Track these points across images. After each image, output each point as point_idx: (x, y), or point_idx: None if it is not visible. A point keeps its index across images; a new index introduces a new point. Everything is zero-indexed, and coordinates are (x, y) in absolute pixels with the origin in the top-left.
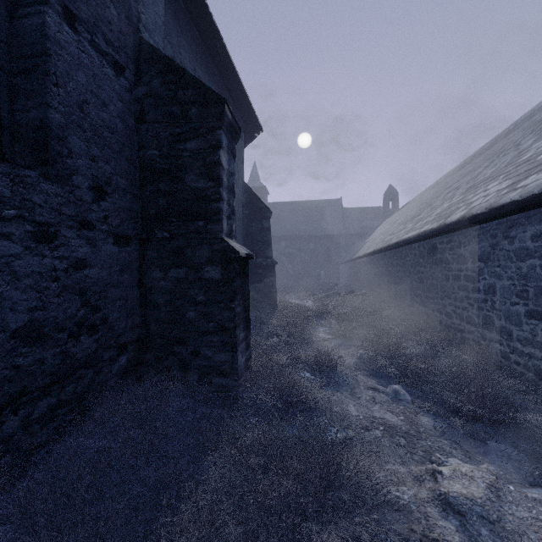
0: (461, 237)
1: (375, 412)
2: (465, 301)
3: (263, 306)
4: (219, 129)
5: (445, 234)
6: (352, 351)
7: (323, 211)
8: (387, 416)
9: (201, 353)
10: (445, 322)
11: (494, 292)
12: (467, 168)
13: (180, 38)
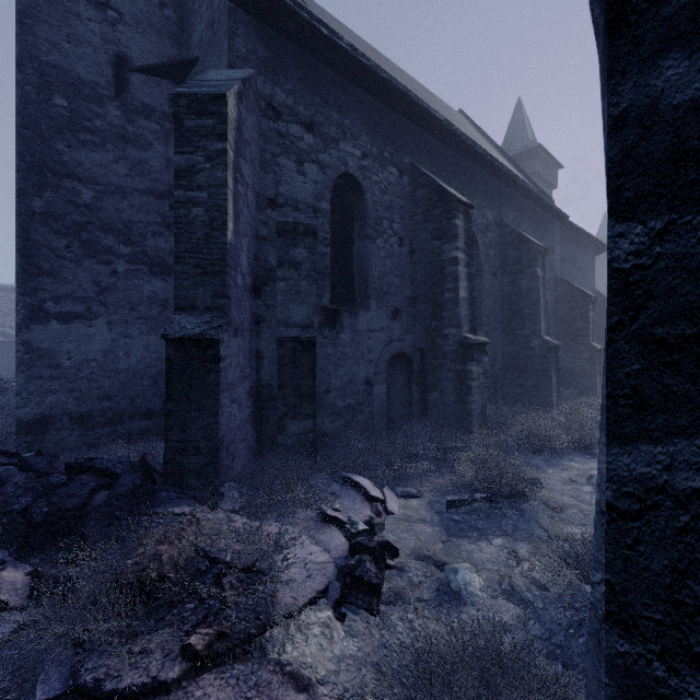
0: None
1: None
2: None
3: None
4: (589, 305)
5: None
6: None
7: None
8: None
9: (581, 383)
10: None
11: None
12: None
13: (561, 243)
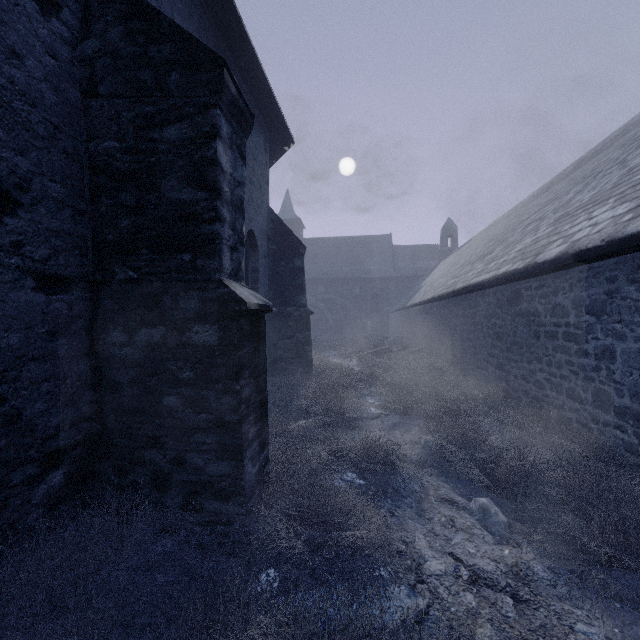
0: (558, 281)
1: (458, 550)
2: (565, 367)
3: (295, 369)
4: (215, 108)
5: (533, 276)
6: (413, 435)
7: (369, 249)
8: (477, 558)
9: (186, 462)
10: (534, 393)
11: (612, 358)
12: (545, 197)
13: None
